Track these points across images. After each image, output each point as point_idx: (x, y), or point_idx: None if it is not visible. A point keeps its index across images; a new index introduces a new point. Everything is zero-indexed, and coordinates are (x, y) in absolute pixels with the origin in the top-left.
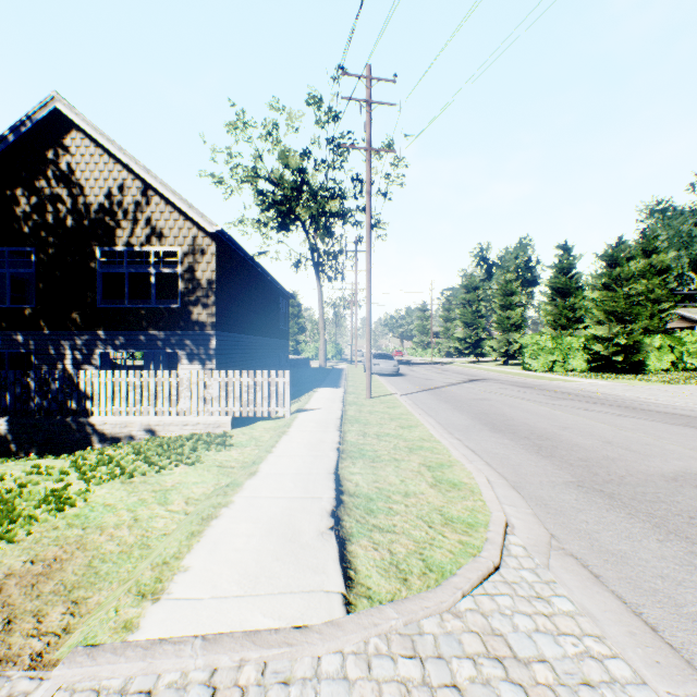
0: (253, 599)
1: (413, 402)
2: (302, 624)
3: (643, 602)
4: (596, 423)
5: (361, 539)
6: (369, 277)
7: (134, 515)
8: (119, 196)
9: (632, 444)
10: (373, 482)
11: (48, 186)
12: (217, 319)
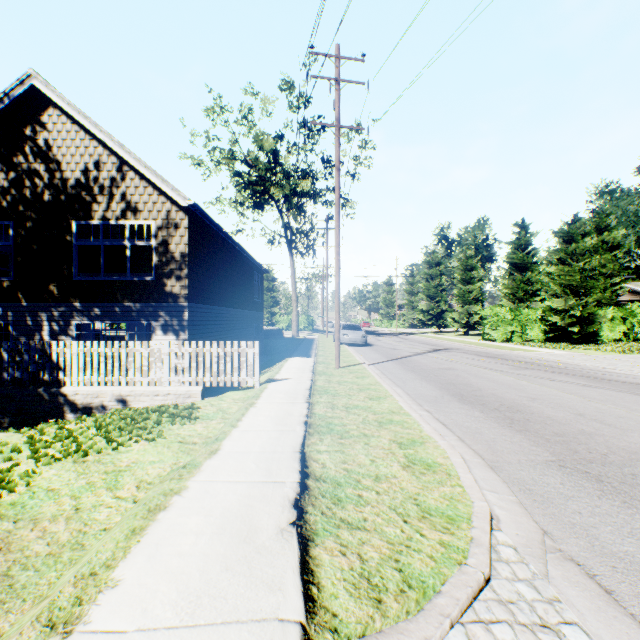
0: (188, 633)
1: (381, 372)
2: None
3: None
4: (563, 393)
5: (326, 539)
6: (338, 250)
7: (76, 503)
8: (95, 171)
9: (605, 417)
10: (341, 463)
11: (26, 162)
12: (190, 291)
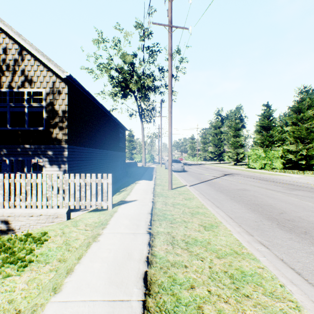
0: None
1: (199, 192)
2: None
3: None
4: None
5: None
6: (170, 110)
7: None
8: (3, 55)
9: None
10: None
11: None
12: (69, 137)
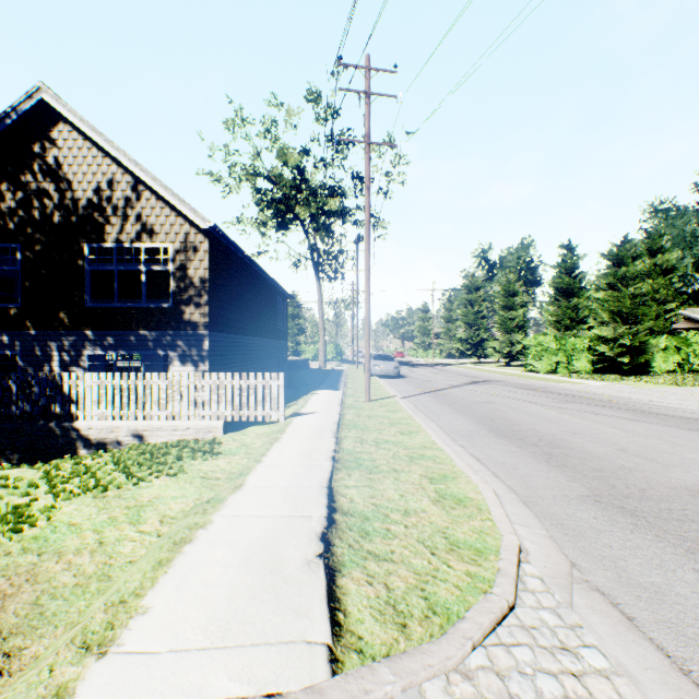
0: (219, 654)
1: (414, 405)
2: (275, 691)
3: (690, 656)
4: (607, 428)
5: (353, 570)
6: (369, 275)
7: (100, 537)
8: (108, 191)
9: (648, 452)
10: (369, 498)
11: (34, 181)
12: (210, 319)
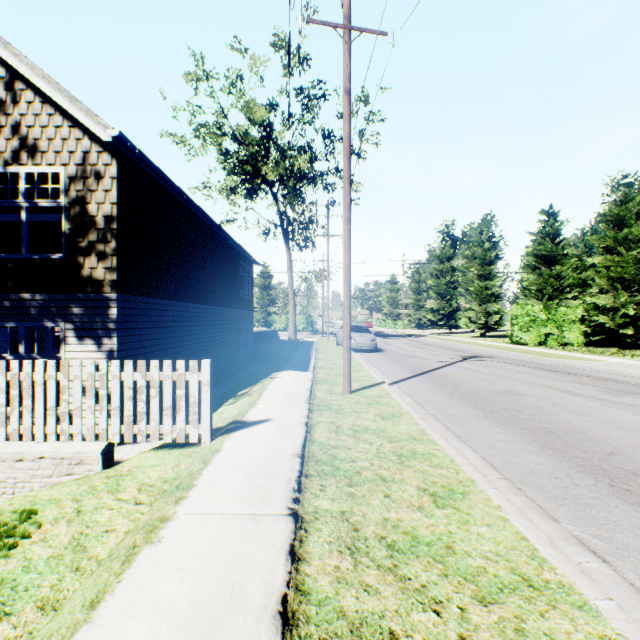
0: None
1: (413, 399)
2: None
3: None
4: None
5: None
6: (348, 215)
7: None
8: None
9: None
10: None
11: None
12: (121, 276)
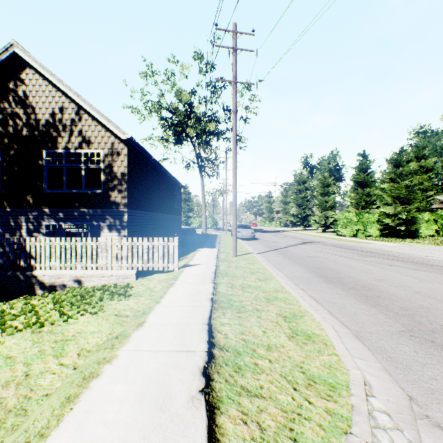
0: None
1: (266, 259)
2: None
3: None
4: (401, 275)
5: (229, 407)
6: (235, 171)
7: (27, 370)
8: (59, 114)
9: (436, 294)
10: (239, 334)
11: (9, 107)
12: (128, 201)
